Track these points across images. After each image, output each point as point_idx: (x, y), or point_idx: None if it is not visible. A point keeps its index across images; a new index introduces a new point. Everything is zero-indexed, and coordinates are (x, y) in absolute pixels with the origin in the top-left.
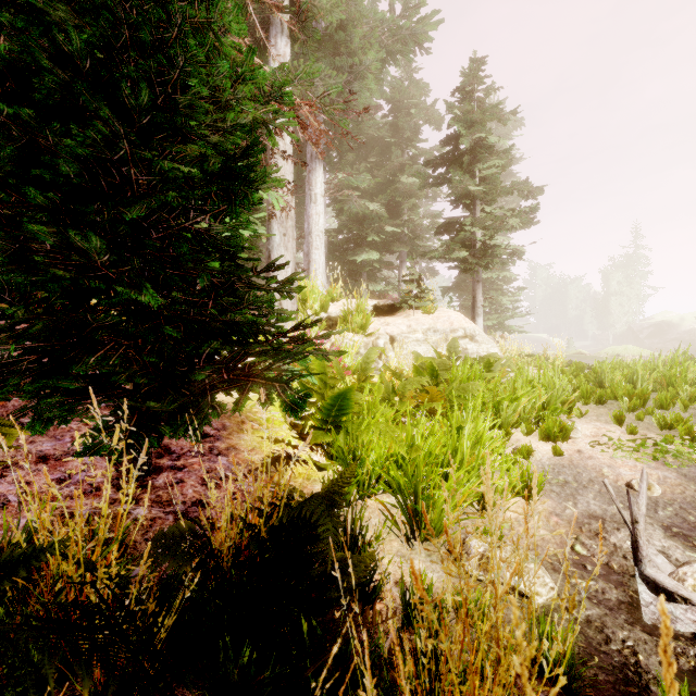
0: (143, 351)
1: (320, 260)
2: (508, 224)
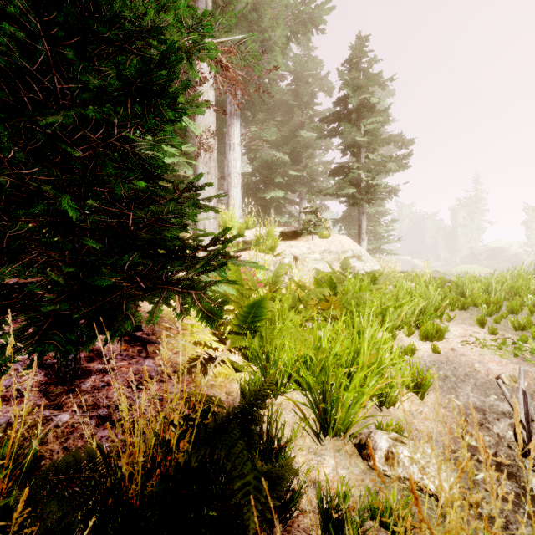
0: (67, 263)
1: (237, 196)
2: (387, 167)
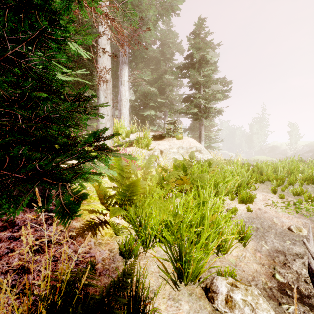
0: None
1: (126, 113)
2: (216, 97)
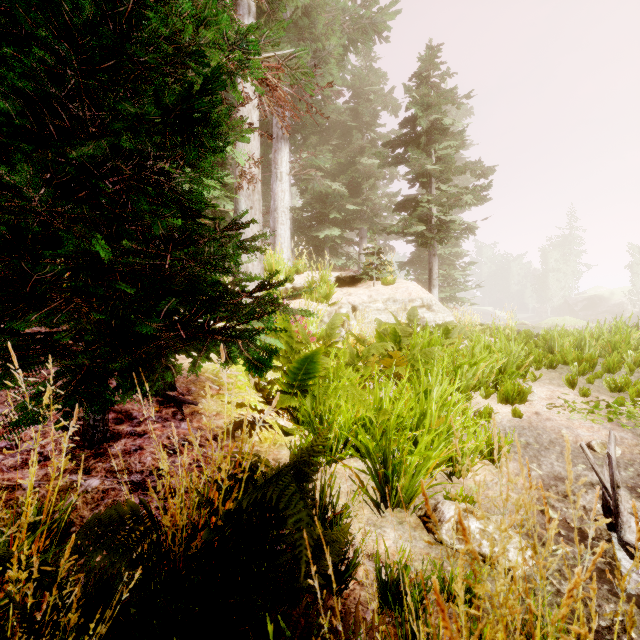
0: (96, 310)
1: (285, 235)
2: (462, 200)
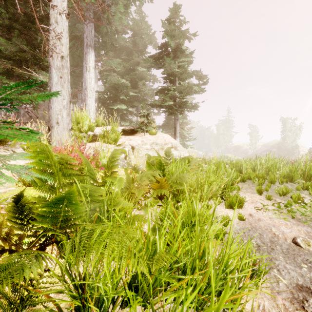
0: None
1: (92, 104)
2: (193, 89)
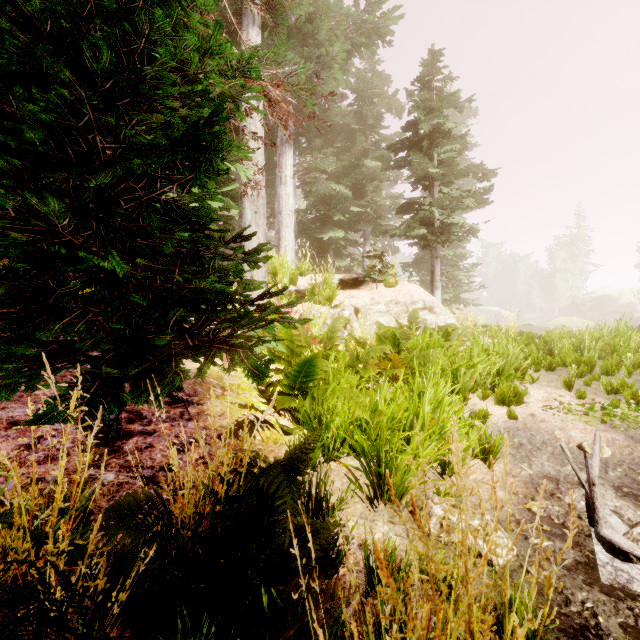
0: (111, 319)
1: (289, 237)
2: (464, 204)
